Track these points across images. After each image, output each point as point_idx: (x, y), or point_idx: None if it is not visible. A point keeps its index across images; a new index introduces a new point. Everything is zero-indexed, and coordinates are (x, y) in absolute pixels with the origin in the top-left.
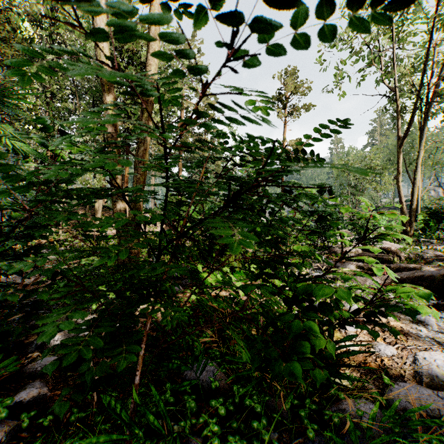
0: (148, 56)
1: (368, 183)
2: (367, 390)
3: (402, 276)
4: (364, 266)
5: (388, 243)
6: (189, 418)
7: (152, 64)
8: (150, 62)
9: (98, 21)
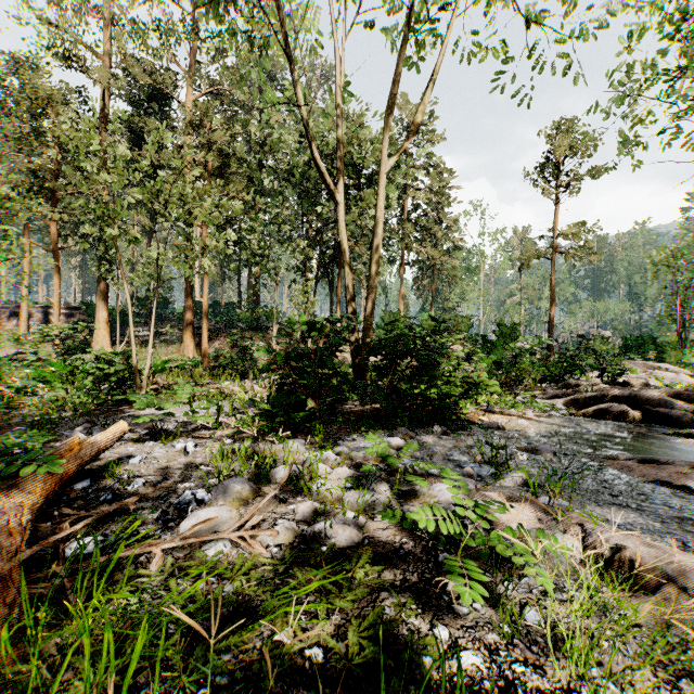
0: (375, 232)
1: None
2: (474, 425)
3: (578, 397)
4: (573, 394)
5: (684, 379)
6: (399, 416)
7: (378, 237)
8: (376, 236)
9: (340, 208)
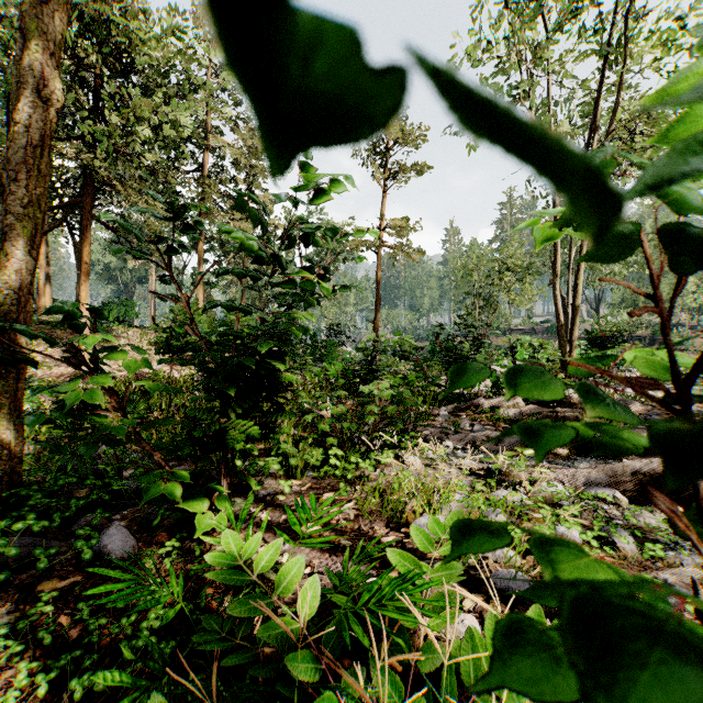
0: None
1: (505, 292)
2: None
3: (653, 468)
4: None
5: None
6: None
7: None
8: None
9: None
